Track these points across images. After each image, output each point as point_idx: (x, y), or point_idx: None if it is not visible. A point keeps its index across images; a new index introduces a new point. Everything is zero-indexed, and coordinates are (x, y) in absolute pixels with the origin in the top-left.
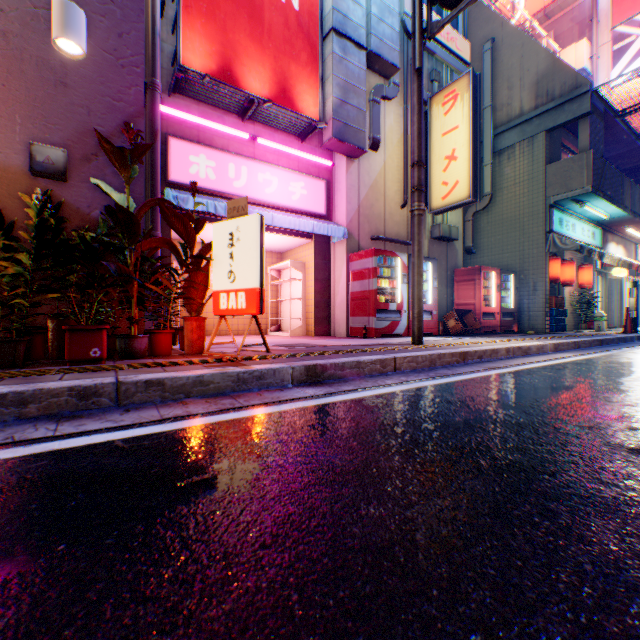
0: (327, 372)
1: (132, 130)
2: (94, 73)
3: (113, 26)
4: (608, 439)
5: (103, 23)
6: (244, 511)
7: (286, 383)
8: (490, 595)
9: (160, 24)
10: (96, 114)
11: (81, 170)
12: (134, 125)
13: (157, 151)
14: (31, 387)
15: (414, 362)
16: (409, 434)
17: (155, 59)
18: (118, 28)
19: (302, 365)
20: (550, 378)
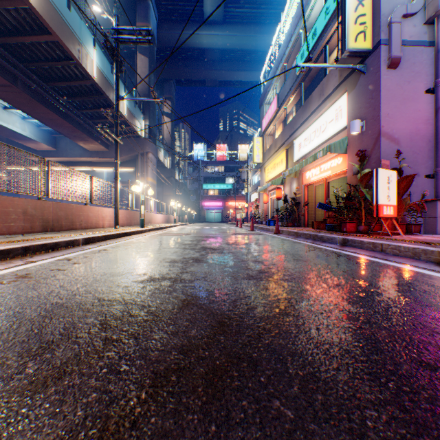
0: (348, 242)
1: (360, 151)
2: (367, 131)
3: (371, 108)
4: (263, 250)
5: (369, 110)
6: (263, 241)
7: (337, 243)
8: (244, 243)
9: (439, 43)
10: (368, 145)
11: (365, 167)
12: (377, 141)
13: (436, 121)
14: (308, 232)
15: (396, 250)
16: (281, 245)
17: (435, 69)
18: (373, 107)
19: (341, 237)
20: (371, 269)
